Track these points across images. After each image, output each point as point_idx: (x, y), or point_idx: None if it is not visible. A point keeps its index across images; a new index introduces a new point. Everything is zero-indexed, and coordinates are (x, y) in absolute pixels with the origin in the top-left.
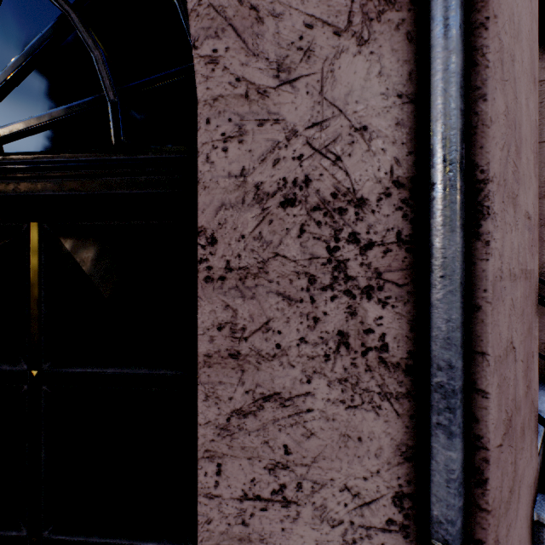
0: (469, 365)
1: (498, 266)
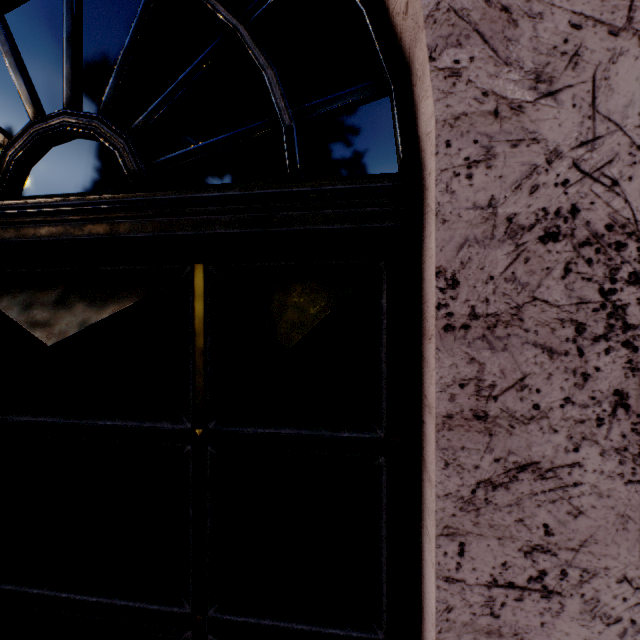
0: None
1: None
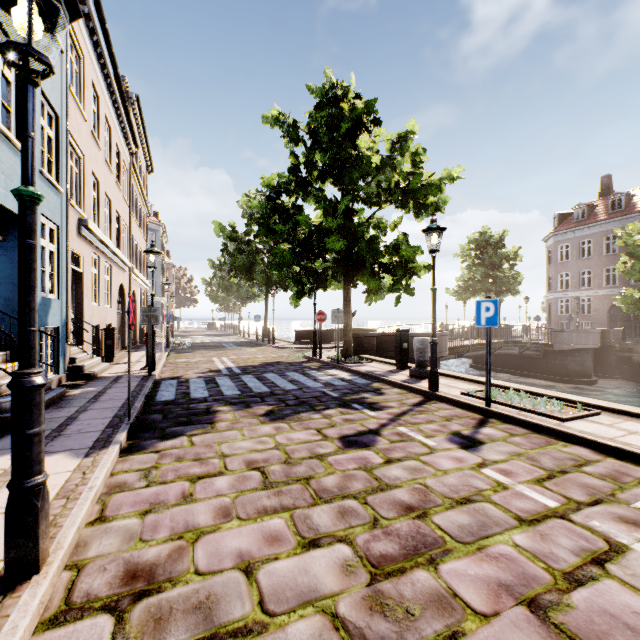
0: None
1: None
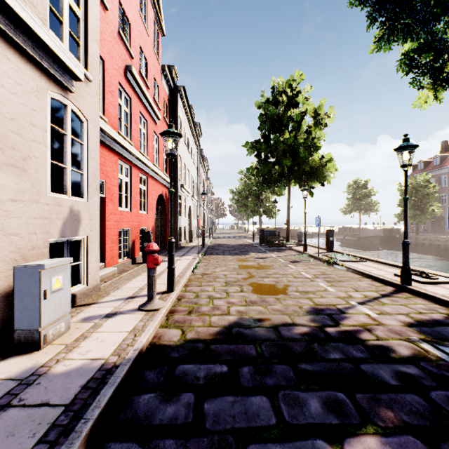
0: None
1: None
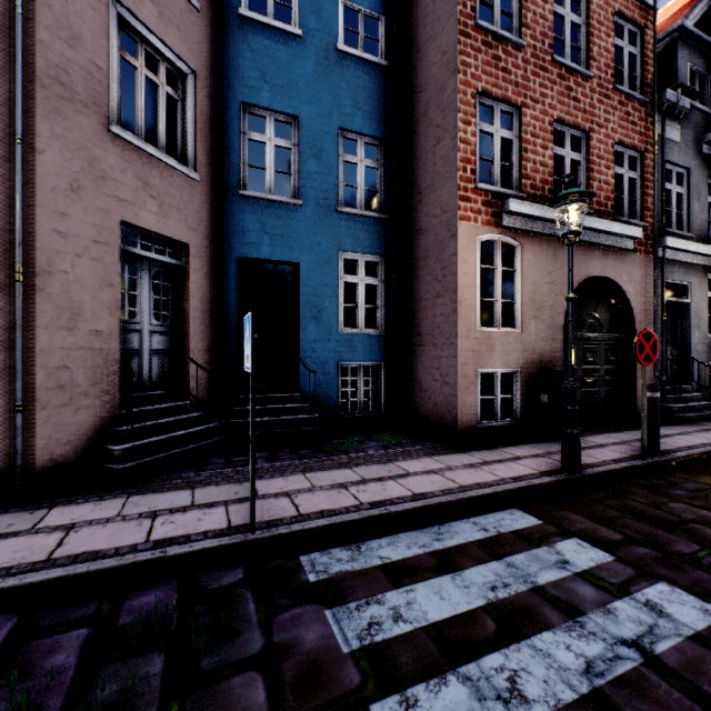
0: (31, 368)
1: (47, 346)
